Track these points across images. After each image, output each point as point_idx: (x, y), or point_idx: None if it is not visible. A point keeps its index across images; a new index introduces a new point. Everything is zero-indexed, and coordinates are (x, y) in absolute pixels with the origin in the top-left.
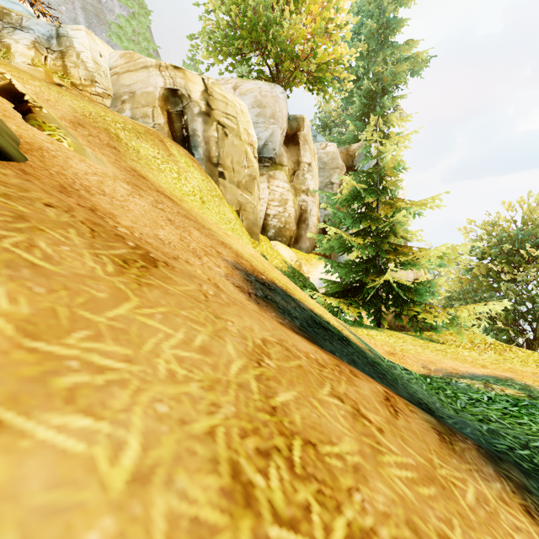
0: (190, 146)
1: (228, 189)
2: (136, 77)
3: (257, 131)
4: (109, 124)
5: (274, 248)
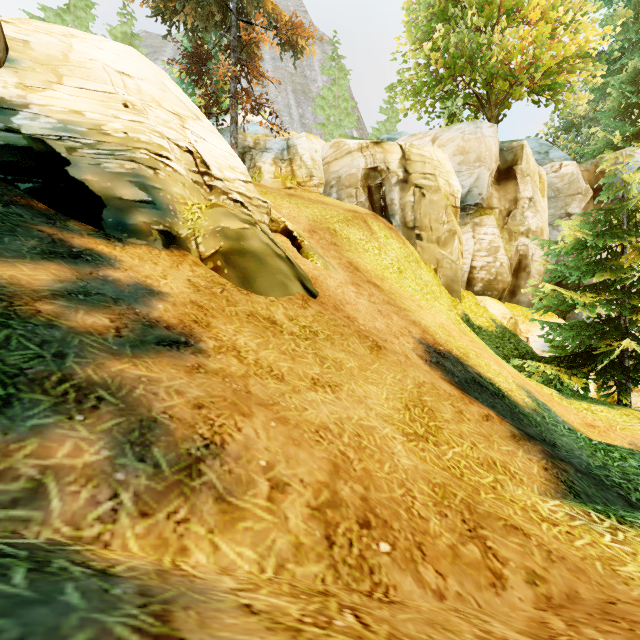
0: (388, 215)
1: (426, 249)
2: (343, 162)
3: (459, 179)
4: (328, 221)
5: (480, 304)
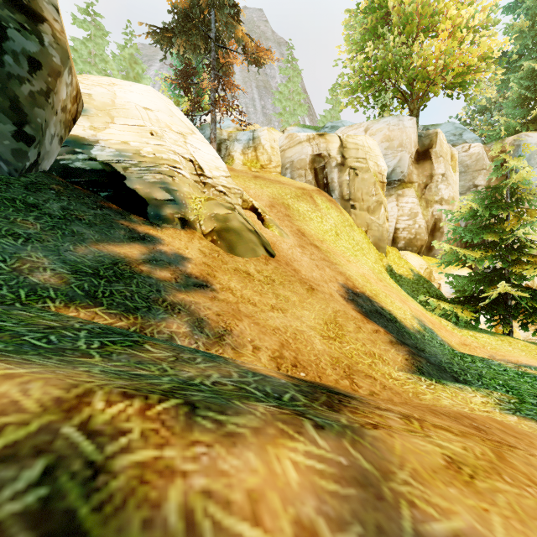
0: (330, 190)
1: (358, 216)
2: (295, 150)
3: (385, 161)
4: (284, 198)
5: (402, 258)
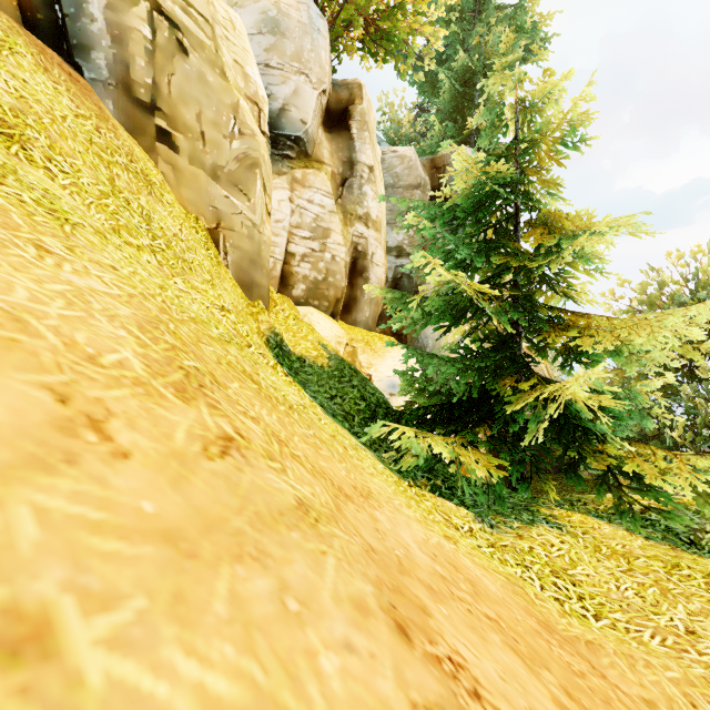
0: (70, 47)
1: (187, 177)
2: None
3: (267, 81)
4: None
5: (303, 320)
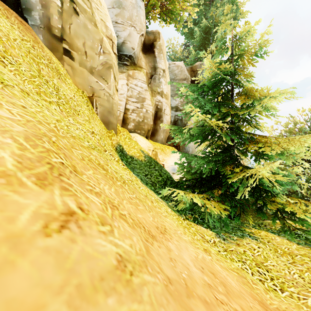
0: (21, 9)
1: (78, 72)
2: None
3: (116, 29)
4: None
5: (133, 139)
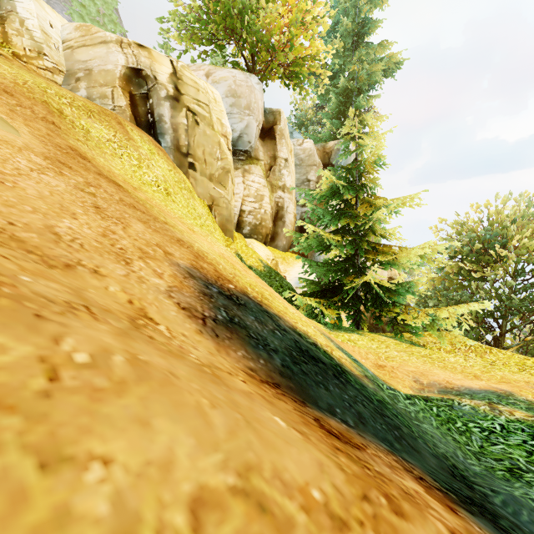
0: (156, 133)
1: (199, 182)
2: (94, 52)
3: (231, 122)
4: (50, 97)
5: (249, 246)
